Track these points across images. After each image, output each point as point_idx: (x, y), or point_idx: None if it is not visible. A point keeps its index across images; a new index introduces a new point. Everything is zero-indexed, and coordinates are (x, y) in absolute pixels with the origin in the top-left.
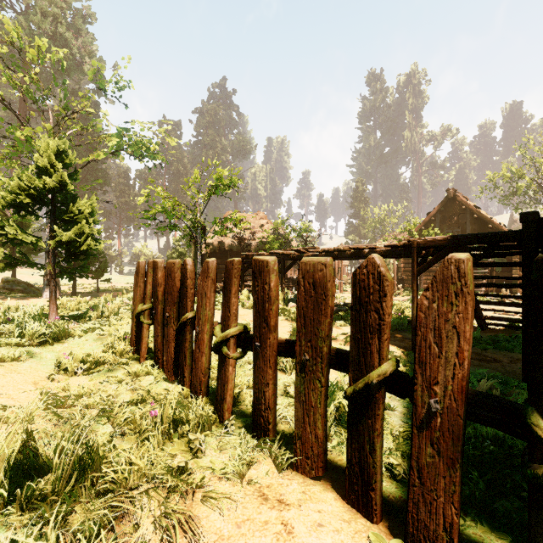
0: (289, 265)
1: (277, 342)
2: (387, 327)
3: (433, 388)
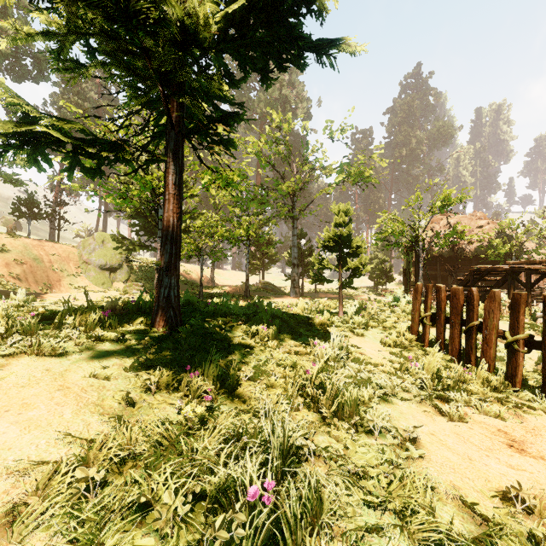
0: (536, 280)
1: None
2: None
3: None
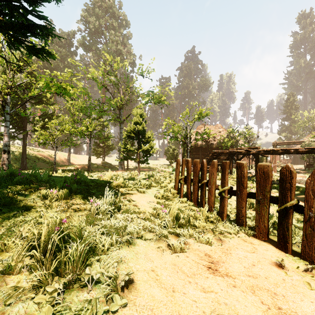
0: (241, 158)
1: (246, 192)
2: (293, 189)
3: (311, 209)
